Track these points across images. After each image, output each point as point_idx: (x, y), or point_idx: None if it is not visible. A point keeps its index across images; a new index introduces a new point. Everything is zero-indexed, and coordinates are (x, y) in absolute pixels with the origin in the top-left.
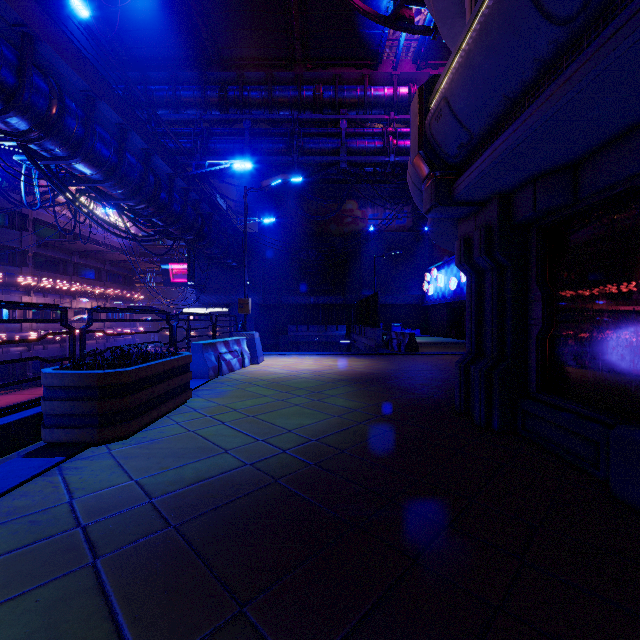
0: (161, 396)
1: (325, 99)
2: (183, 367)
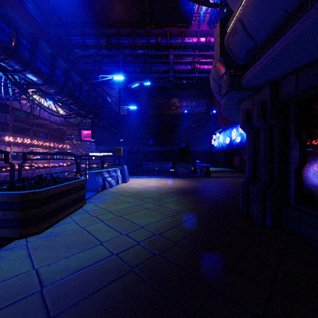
0: (65, 205)
1: (162, 44)
2: (80, 186)
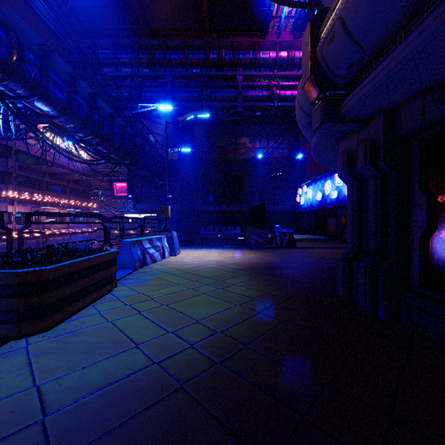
0: (86, 288)
1: (226, 60)
2: (109, 262)
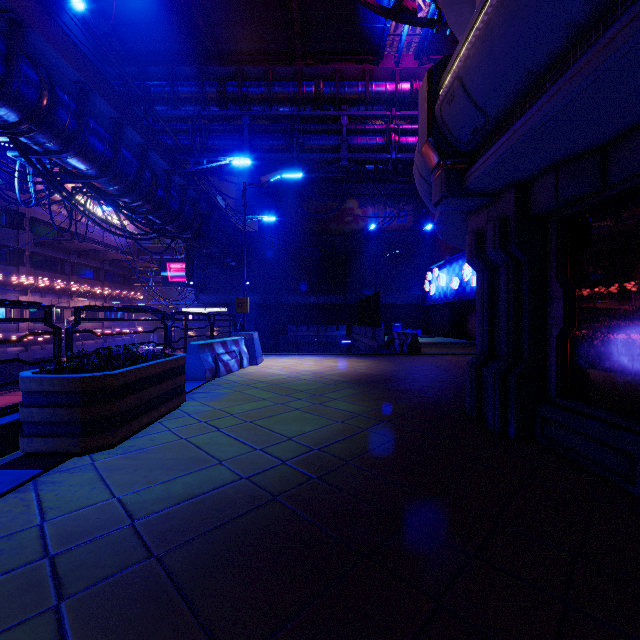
0: (152, 400)
1: (326, 95)
2: (177, 369)
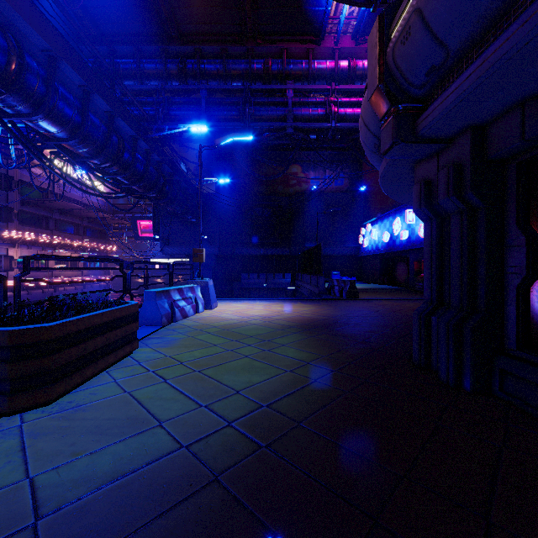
0: (98, 350)
1: (273, 71)
2: (128, 317)
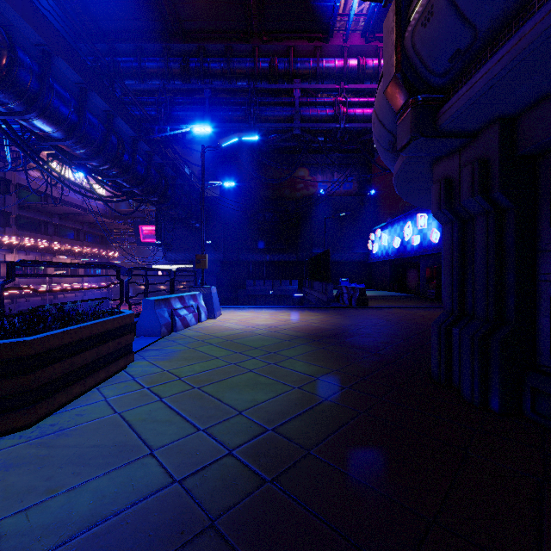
0: (88, 366)
1: (280, 70)
2: (122, 328)
